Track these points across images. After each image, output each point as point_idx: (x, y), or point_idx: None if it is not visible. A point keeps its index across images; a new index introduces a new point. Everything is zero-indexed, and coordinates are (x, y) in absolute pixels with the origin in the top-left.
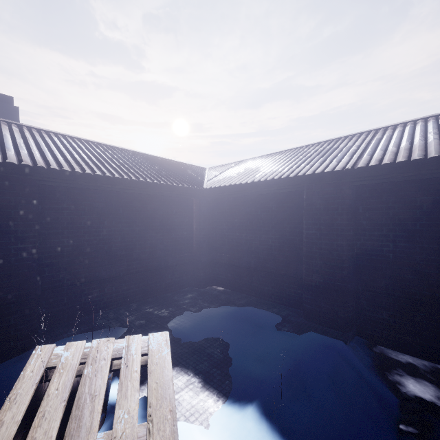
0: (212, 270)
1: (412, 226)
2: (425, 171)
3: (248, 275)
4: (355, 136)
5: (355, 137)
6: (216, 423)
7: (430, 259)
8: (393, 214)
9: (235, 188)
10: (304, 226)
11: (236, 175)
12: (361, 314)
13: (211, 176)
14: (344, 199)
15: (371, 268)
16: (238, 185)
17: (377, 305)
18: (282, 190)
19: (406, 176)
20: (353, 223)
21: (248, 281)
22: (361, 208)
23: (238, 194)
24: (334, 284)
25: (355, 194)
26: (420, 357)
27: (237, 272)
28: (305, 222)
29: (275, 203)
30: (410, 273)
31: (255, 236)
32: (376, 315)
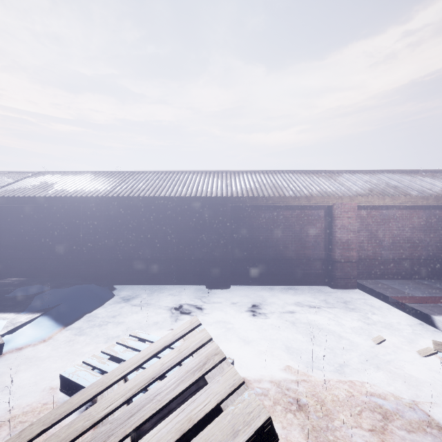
0: (5, 265)
1: (133, 226)
2: (133, 202)
3: (42, 263)
4: (124, 173)
5: (123, 174)
6: (9, 317)
7: (139, 240)
8: (126, 220)
9: (29, 199)
10: (81, 227)
11: (31, 188)
12: (113, 272)
13: (3, 183)
14: (102, 212)
15: (117, 247)
16: (33, 197)
17: (120, 265)
18: (68, 204)
19: (127, 203)
20: (108, 225)
21: (42, 268)
22: (113, 217)
23: (33, 204)
24: (97, 258)
25: (110, 210)
26: (136, 284)
27: (32, 263)
28: (82, 224)
29: (64, 211)
30: (132, 247)
31: (48, 235)
32: (119, 270)
